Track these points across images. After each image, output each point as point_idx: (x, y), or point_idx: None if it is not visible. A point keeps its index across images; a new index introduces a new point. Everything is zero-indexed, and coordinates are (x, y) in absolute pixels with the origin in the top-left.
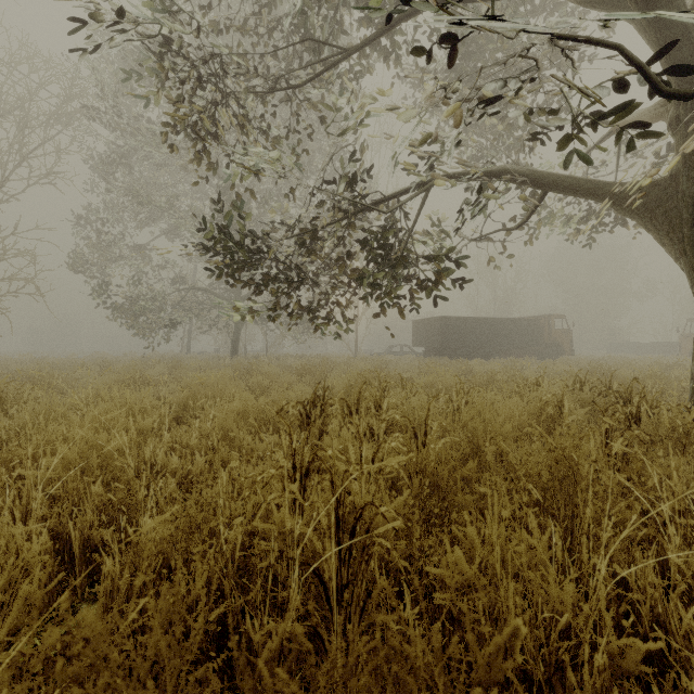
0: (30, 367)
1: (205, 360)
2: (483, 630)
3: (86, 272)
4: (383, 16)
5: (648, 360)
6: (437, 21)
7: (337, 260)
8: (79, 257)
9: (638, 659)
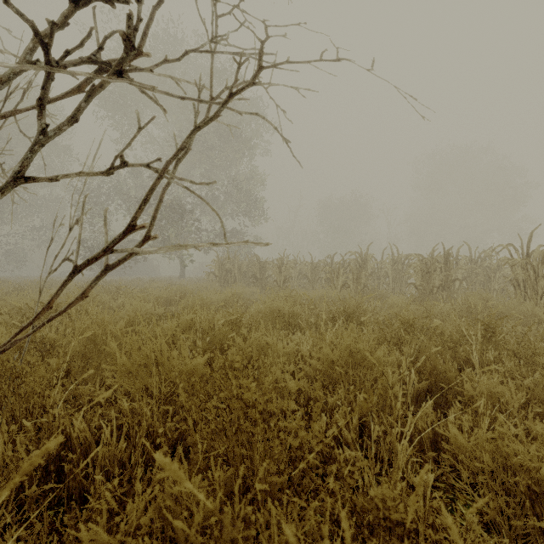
0: None
1: None
2: None
3: None
4: None
5: None
6: None
7: None
8: None
9: None
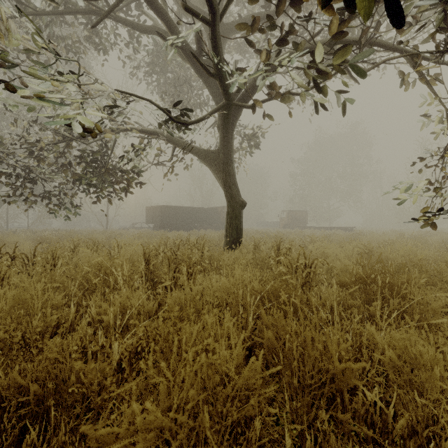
0: None
1: None
2: (3, 326)
3: None
4: (89, 24)
5: (261, 230)
6: (129, 36)
7: (63, 167)
8: None
9: (54, 321)
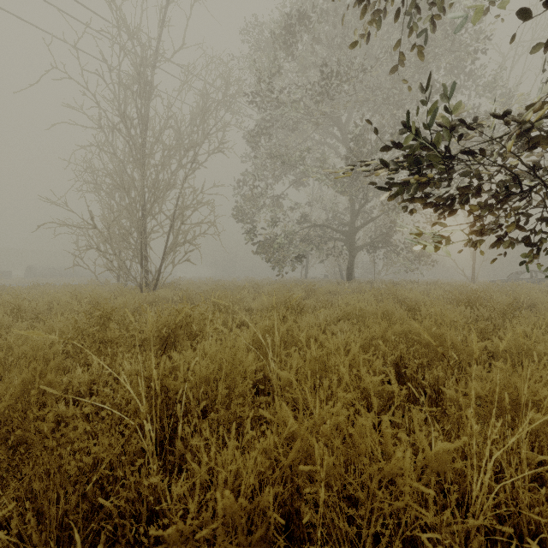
0: (212, 287)
1: (323, 284)
2: None
3: (242, 218)
4: None
5: None
6: None
7: None
8: (238, 208)
9: None
